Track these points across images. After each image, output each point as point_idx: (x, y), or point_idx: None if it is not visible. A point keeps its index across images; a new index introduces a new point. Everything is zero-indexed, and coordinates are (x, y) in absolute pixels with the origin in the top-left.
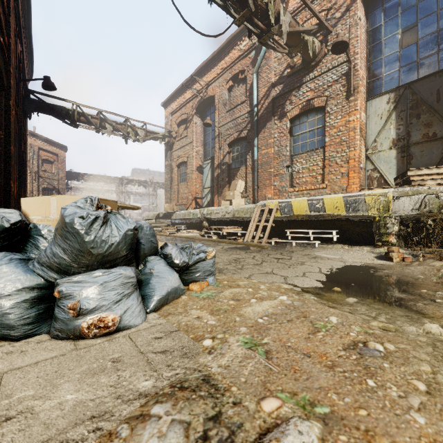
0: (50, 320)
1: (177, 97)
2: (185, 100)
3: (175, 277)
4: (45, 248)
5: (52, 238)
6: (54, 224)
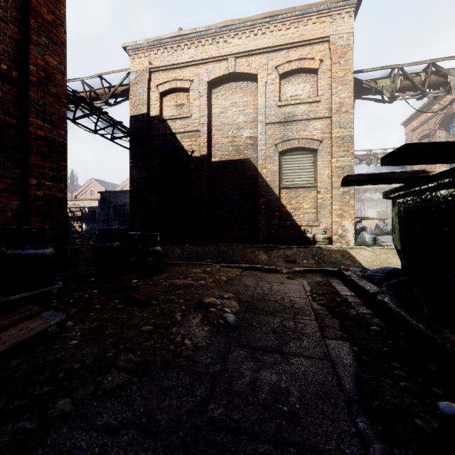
0: (374, 245)
1: (418, 116)
2: (427, 118)
3: None
4: (372, 231)
5: (370, 229)
6: (370, 226)
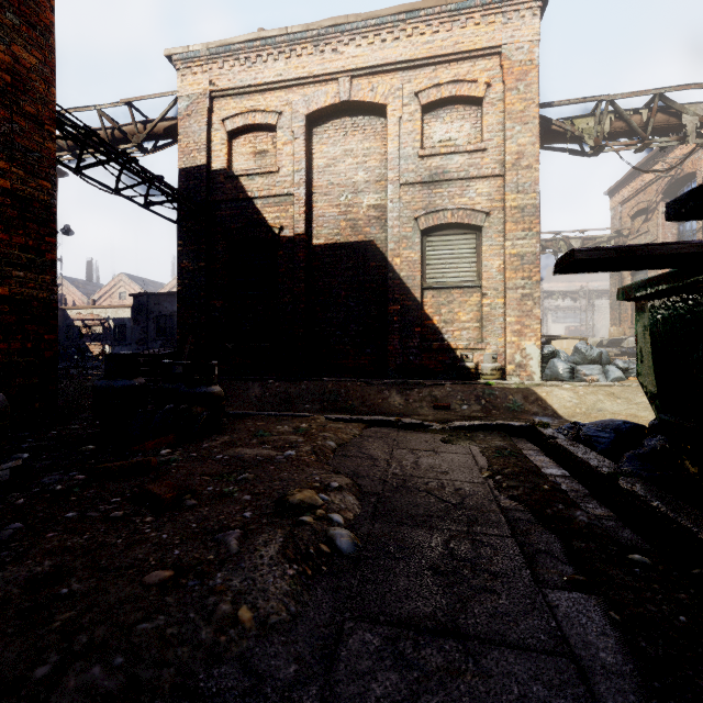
0: (572, 379)
1: (630, 180)
2: (644, 184)
3: (620, 372)
4: (569, 357)
5: (565, 355)
6: (565, 350)
